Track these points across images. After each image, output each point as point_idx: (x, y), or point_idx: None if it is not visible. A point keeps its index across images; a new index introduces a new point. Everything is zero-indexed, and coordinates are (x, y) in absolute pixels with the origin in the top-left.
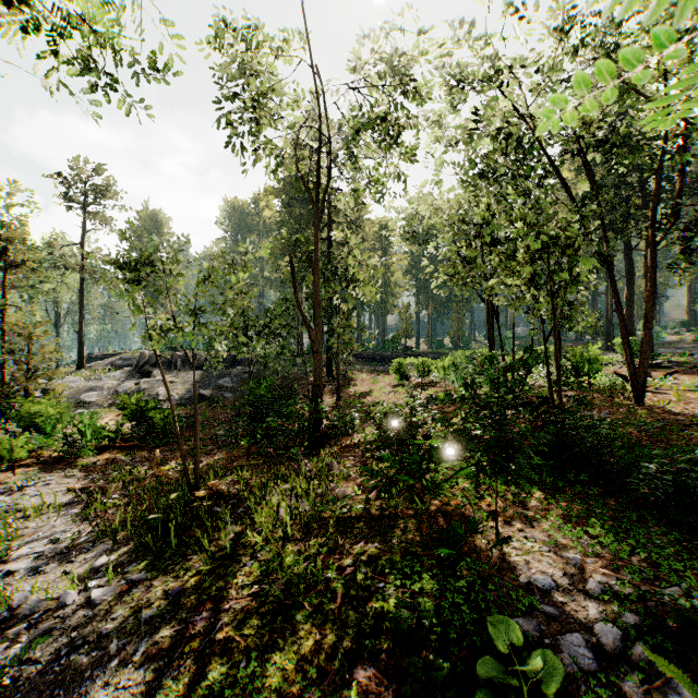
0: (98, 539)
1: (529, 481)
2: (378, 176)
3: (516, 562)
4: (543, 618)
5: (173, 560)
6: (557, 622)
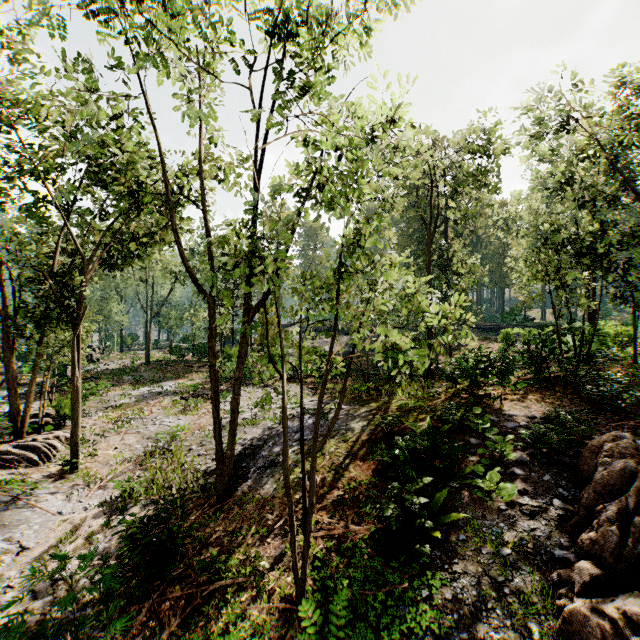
0: (331, 400)
1: (537, 390)
2: (470, 211)
3: (504, 409)
4: (503, 419)
5: (365, 403)
6: (508, 420)
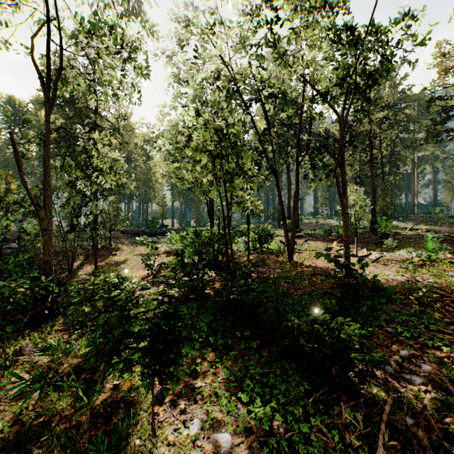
0: None
1: (207, 342)
2: (109, 78)
3: None
4: None
5: None
6: None
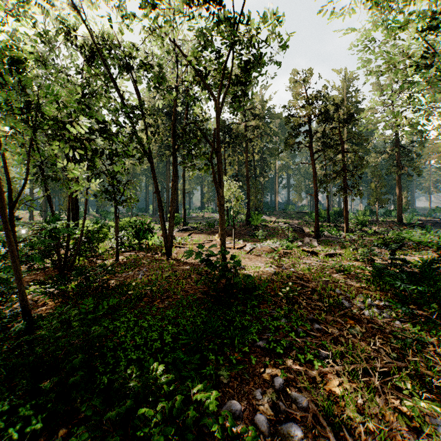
0: None
1: None
2: None
3: None
4: None
5: None
6: None
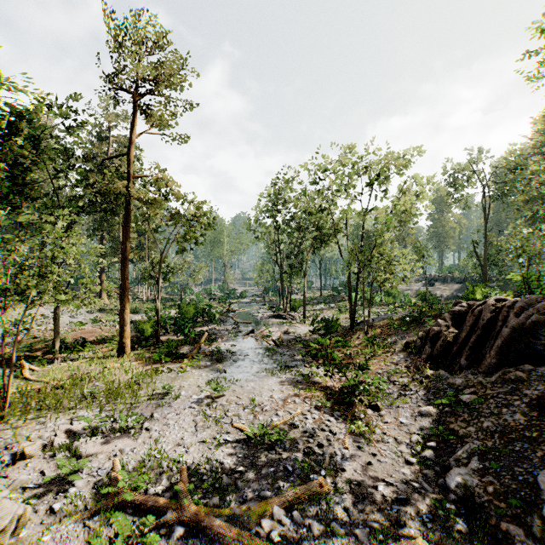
0: None
1: None
2: (510, 203)
3: None
4: None
5: None
6: None
